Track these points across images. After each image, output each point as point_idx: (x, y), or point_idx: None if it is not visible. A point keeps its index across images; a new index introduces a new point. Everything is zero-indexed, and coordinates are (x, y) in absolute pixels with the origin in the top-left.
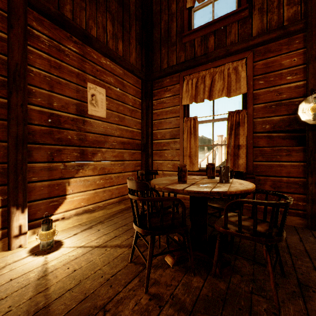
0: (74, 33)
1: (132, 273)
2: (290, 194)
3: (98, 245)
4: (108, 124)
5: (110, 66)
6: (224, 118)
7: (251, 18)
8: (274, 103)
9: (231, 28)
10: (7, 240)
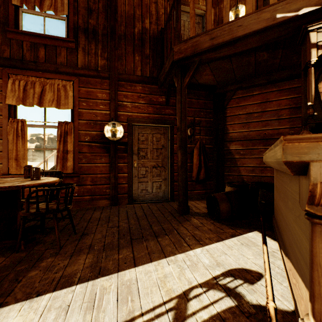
0: None
1: None
2: (102, 185)
3: None
4: None
5: None
6: (55, 126)
7: (77, 51)
8: (93, 122)
9: (61, 51)
10: None
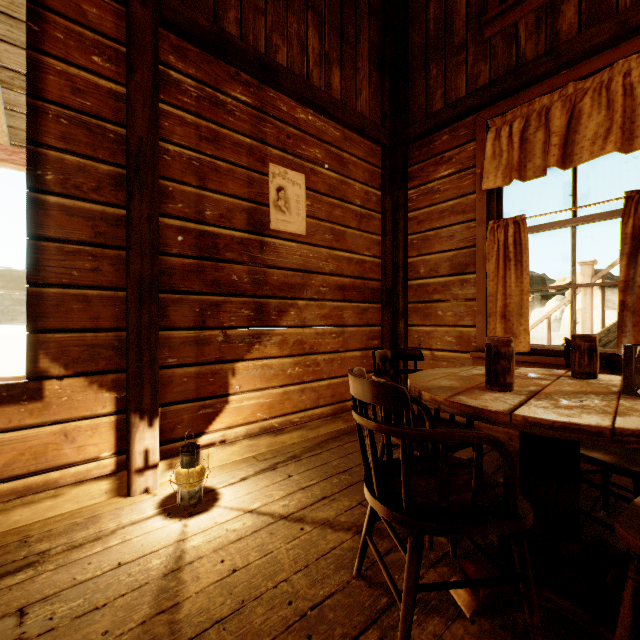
0: (244, 65)
1: (360, 610)
2: None
3: (286, 514)
4: (311, 248)
5: (315, 125)
6: (610, 213)
7: None
8: None
9: None
10: (126, 476)
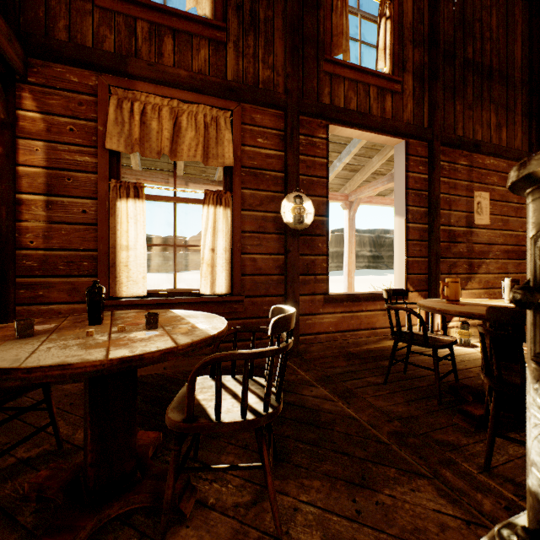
0: (466, 148)
1: None
2: None
3: None
4: (491, 231)
5: (493, 164)
6: None
7: None
8: None
9: None
10: None
